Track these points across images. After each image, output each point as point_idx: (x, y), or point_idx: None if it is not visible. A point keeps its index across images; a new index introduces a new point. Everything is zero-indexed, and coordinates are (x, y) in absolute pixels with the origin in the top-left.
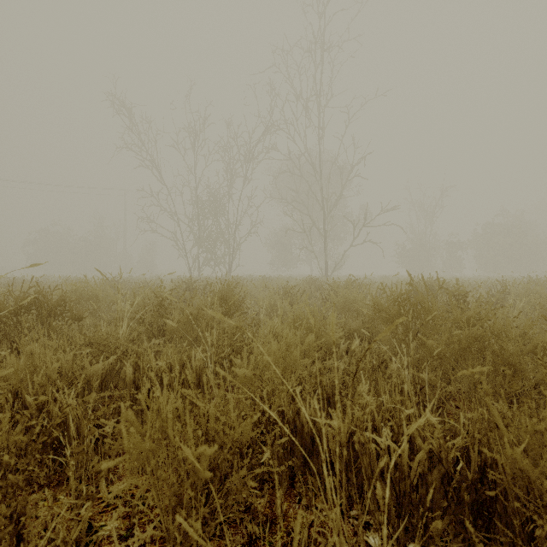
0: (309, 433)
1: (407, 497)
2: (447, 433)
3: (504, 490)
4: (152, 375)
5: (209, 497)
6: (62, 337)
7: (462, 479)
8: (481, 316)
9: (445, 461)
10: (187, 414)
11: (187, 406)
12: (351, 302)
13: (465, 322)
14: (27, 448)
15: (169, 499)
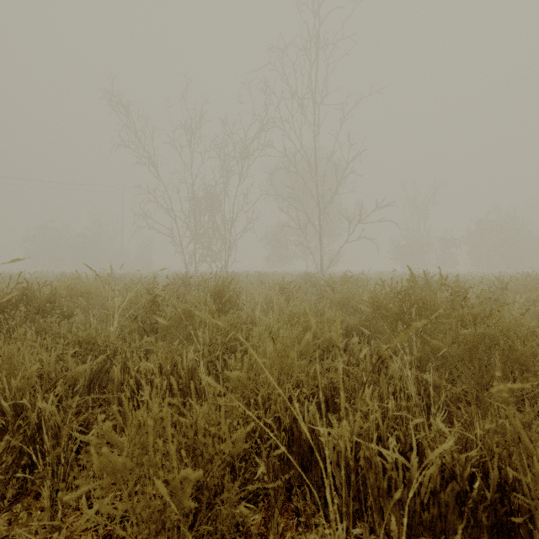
0: (308, 441)
1: (417, 517)
2: (457, 442)
3: (530, 513)
4: (132, 383)
5: (197, 518)
6: (51, 335)
7: (480, 498)
8: (486, 314)
9: (460, 478)
10: (169, 430)
11: (169, 421)
12: (349, 299)
13: (471, 320)
14: (2, 458)
15: (148, 528)
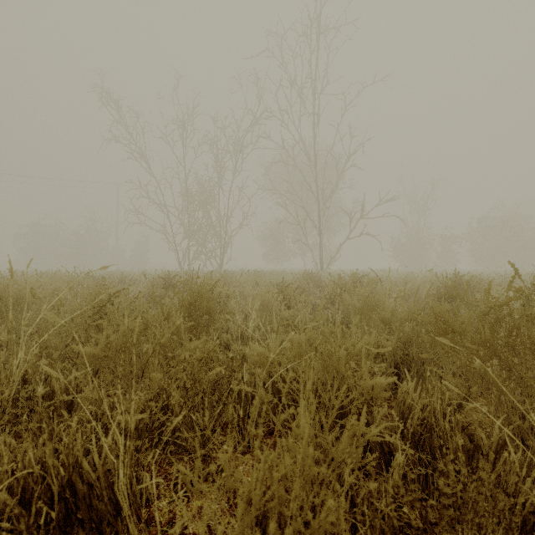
0: None
1: None
2: None
3: None
4: None
5: None
6: None
7: None
8: None
9: None
10: None
11: None
12: (376, 309)
13: None
14: None
15: None
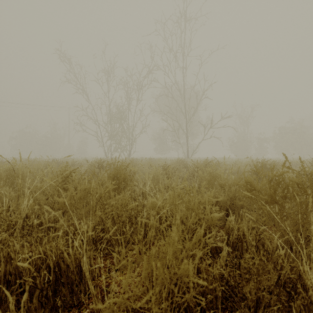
0: None
1: None
2: None
3: None
4: None
5: None
6: None
7: None
8: None
9: None
10: None
11: None
12: (216, 179)
13: None
14: None
15: None
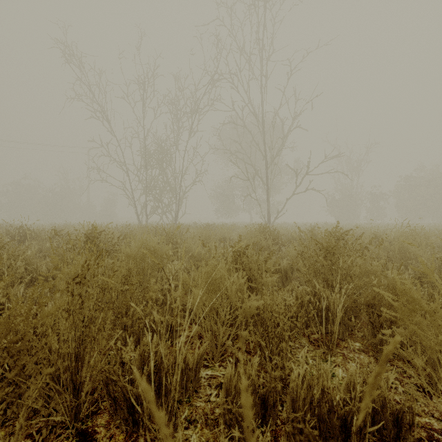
0: None
1: None
2: None
3: None
4: None
5: None
6: None
7: None
8: None
9: None
10: None
11: None
12: None
13: None
14: None
15: None
